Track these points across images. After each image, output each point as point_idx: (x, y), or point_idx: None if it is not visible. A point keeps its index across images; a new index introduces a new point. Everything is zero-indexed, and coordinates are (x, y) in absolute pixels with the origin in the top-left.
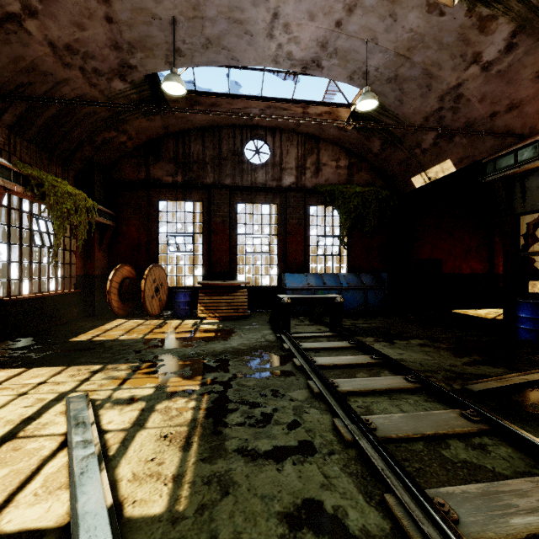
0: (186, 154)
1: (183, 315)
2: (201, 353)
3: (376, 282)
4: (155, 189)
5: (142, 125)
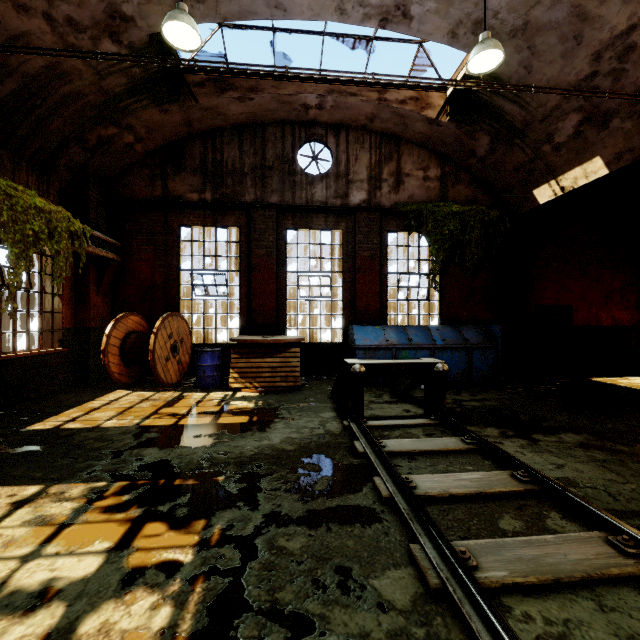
0: (217, 162)
1: (209, 384)
2: (219, 458)
3: (485, 338)
4: (175, 210)
5: (154, 118)
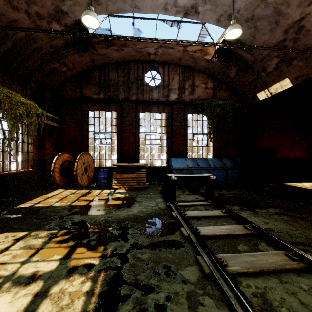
0: (106, 80)
1: (102, 186)
2: (109, 220)
3: (234, 164)
4: (86, 103)
5: (76, 59)
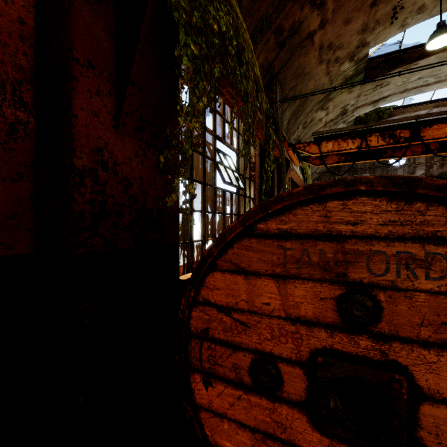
0: (354, 167)
1: None
2: None
3: None
4: None
5: None
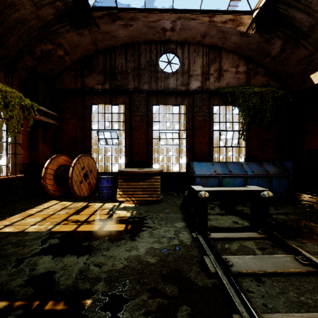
0: (112, 67)
1: (105, 198)
2: (93, 272)
3: (280, 170)
4: (88, 95)
5: (74, 39)
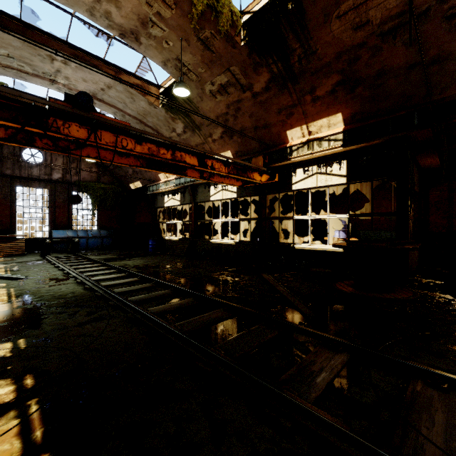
0: None
1: None
2: None
3: (109, 234)
4: None
5: None
